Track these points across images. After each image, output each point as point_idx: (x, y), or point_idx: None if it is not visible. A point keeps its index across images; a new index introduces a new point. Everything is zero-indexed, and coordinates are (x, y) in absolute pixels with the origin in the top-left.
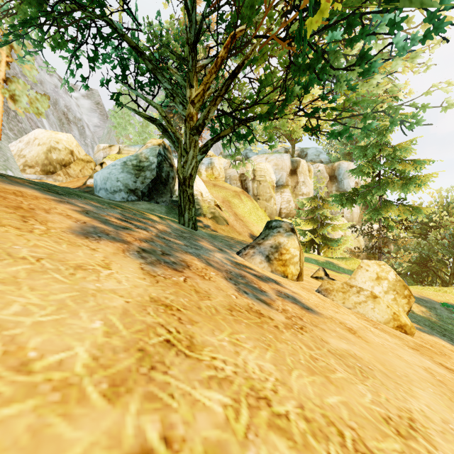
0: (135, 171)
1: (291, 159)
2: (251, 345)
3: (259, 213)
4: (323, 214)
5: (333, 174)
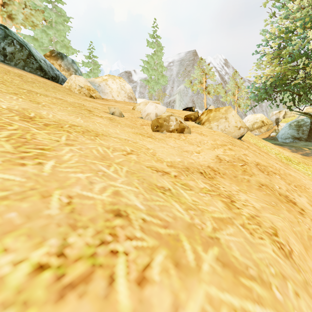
0: (296, 128)
1: None
2: None
3: None
4: None
5: None
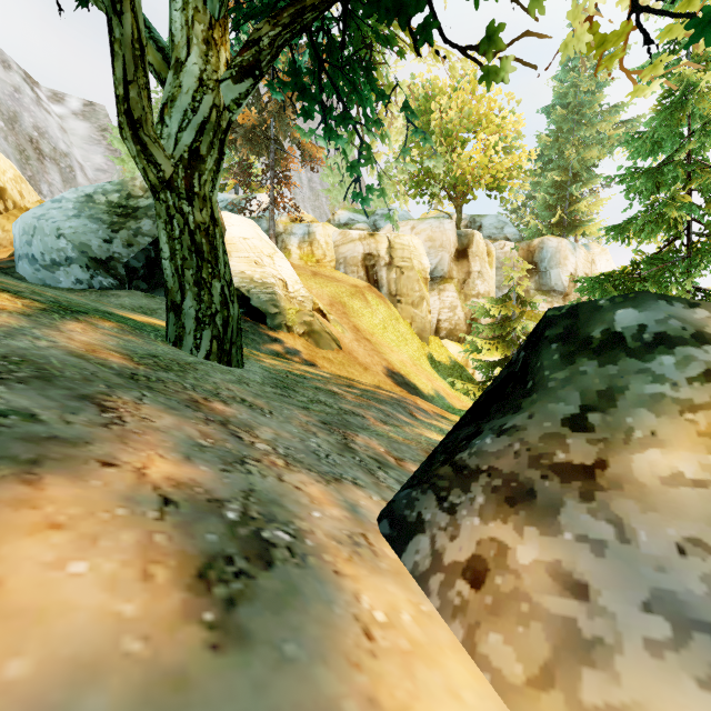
0: (112, 216)
1: (457, 232)
2: None
3: (400, 329)
4: (521, 330)
5: (531, 260)
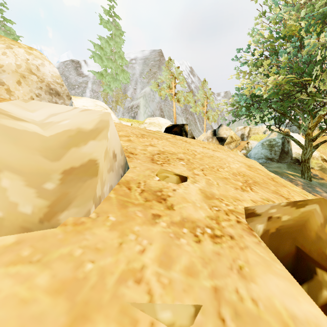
0: (269, 148)
1: None
2: None
3: None
4: None
5: None
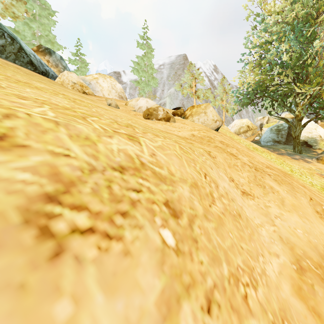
0: (276, 132)
1: None
2: (286, 158)
3: None
4: None
5: None
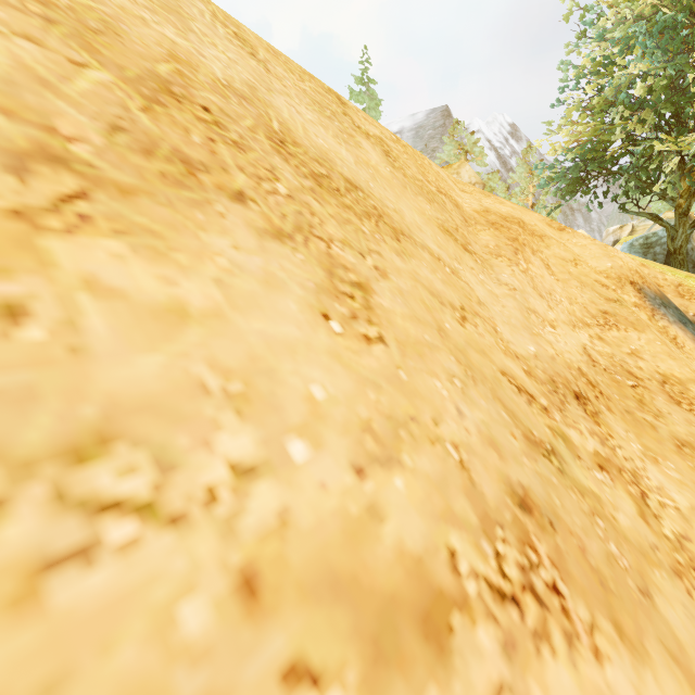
0: (643, 250)
1: None
2: None
3: None
4: None
5: None
